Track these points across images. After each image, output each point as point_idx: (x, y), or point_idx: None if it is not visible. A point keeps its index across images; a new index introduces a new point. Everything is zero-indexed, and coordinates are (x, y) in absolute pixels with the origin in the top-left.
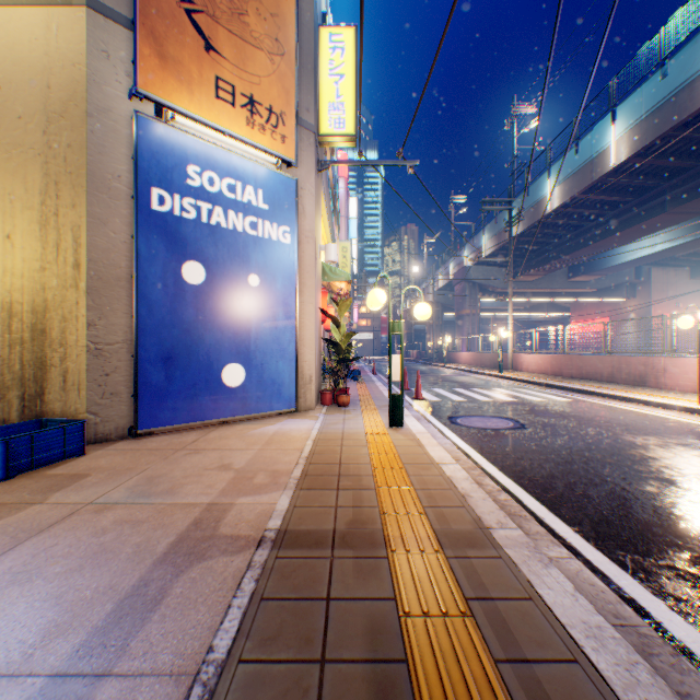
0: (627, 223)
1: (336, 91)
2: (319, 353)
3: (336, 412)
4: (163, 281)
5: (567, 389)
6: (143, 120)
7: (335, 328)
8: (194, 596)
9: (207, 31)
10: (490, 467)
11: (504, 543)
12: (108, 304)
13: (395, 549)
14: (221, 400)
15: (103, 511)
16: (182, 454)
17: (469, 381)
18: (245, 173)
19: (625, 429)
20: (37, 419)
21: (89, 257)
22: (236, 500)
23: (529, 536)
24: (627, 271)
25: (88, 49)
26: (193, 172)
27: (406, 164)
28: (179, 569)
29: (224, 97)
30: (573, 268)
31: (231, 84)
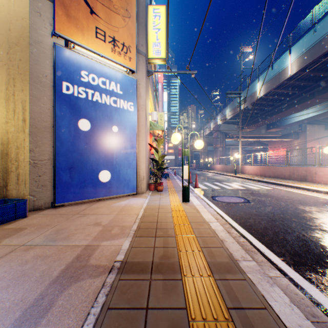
0: (295, 103)
1: (156, 37)
2: (148, 165)
3: (156, 194)
4: (68, 129)
5: (268, 183)
6: (58, 47)
7: (156, 153)
8: (68, 306)
9: (91, 4)
10: (234, 223)
11: (246, 270)
12: (40, 140)
13: (186, 274)
14: (98, 189)
15: (28, 250)
16: (76, 216)
17: (220, 178)
18: (110, 75)
19: (299, 203)
20: (2, 199)
21: (30, 116)
22: (101, 243)
23: (258, 263)
24: (295, 126)
25: (29, 11)
26: (84, 74)
27: (190, 72)
28: (63, 287)
29: (100, 37)
30: (269, 125)
31: (103, 31)
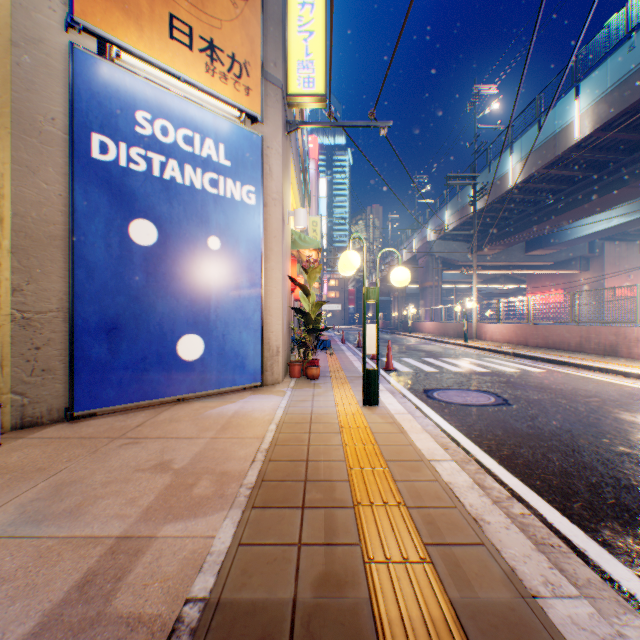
0: (587, 197)
1: (305, 49)
2: (288, 323)
3: (305, 386)
4: (106, 241)
5: (536, 359)
6: (81, 54)
7: (304, 297)
8: None
9: None
10: (487, 459)
11: (576, 639)
12: (39, 266)
13: None
14: (176, 376)
15: None
16: (116, 445)
17: (436, 350)
18: (204, 124)
19: (618, 405)
20: None
21: (13, 210)
22: (159, 530)
23: (582, 591)
24: (581, 246)
25: None
26: (142, 118)
27: (378, 125)
28: None
29: (180, 39)
30: (530, 243)
31: (188, 25)
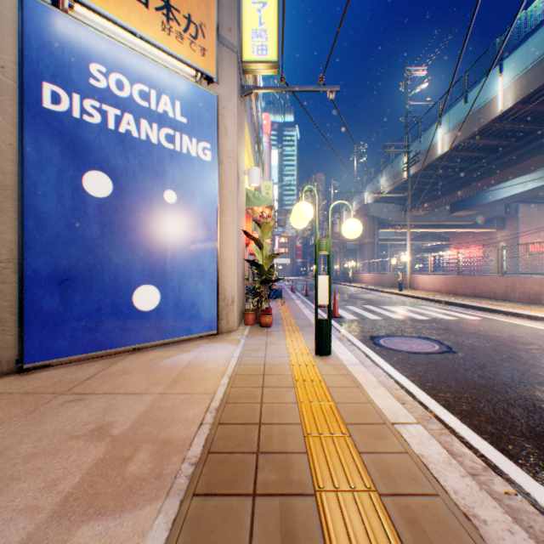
0: (507, 164)
1: (259, 18)
2: (243, 274)
3: (258, 334)
4: (58, 191)
5: (467, 307)
6: (31, 2)
7: (258, 250)
8: None
9: None
10: (448, 416)
11: None
12: None
13: None
14: (132, 326)
15: None
16: (58, 403)
17: (375, 298)
18: (160, 81)
19: None
20: None
21: None
22: (71, 535)
23: None
24: (498, 207)
25: None
26: (96, 71)
27: (327, 89)
28: None
29: None
30: (455, 205)
31: None
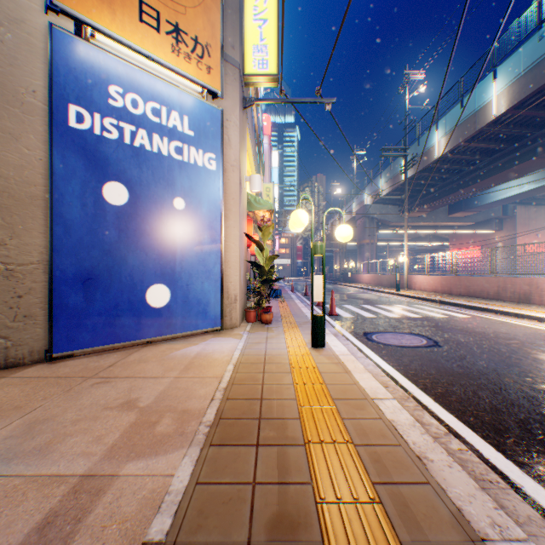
0: (502, 167)
1: (259, 34)
2: (245, 275)
3: (259, 330)
4: (81, 200)
5: (460, 306)
6: (59, 33)
7: (259, 252)
8: None
9: None
10: (423, 397)
11: None
12: (21, 223)
13: None
14: (145, 321)
15: None
16: (88, 384)
17: (373, 298)
18: (170, 98)
19: (535, 347)
20: None
21: None
22: (121, 468)
23: (524, 529)
24: (496, 209)
25: None
26: (114, 92)
27: (324, 101)
28: None
29: (148, 22)
30: (453, 206)
31: (155, 10)
